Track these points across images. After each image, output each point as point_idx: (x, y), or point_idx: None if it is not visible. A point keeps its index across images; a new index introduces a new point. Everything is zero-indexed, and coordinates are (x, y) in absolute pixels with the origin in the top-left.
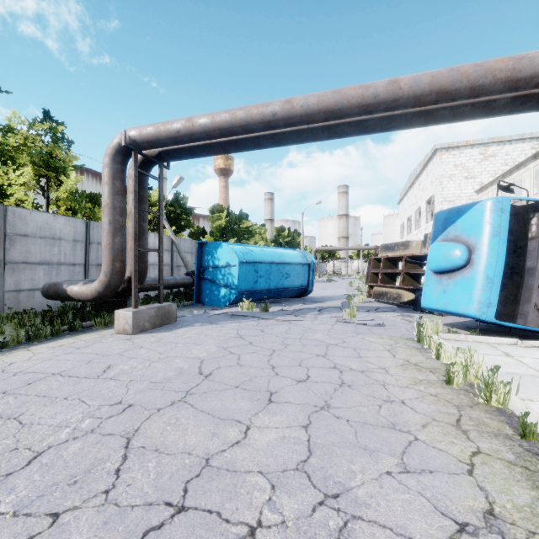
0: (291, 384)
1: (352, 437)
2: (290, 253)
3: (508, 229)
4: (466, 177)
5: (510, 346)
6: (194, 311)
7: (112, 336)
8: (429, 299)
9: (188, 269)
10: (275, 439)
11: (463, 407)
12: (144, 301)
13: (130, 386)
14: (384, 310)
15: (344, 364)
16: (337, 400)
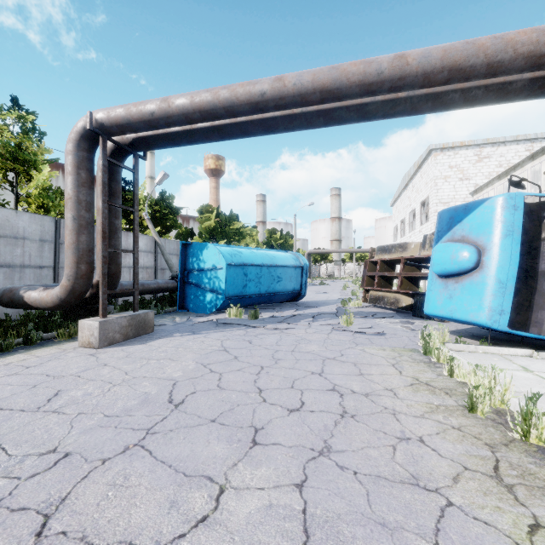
0: (282, 415)
1: (363, 503)
2: (281, 256)
3: (521, 228)
4: (461, 178)
5: (525, 358)
6: (177, 318)
7: (74, 350)
8: (433, 305)
9: (173, 273)
10: (258, 510)
11: (497, 446)
12: (122, 307)
13: (75, 423)
14: (382, 316)
15: (344, 384)
16: (339, 439)
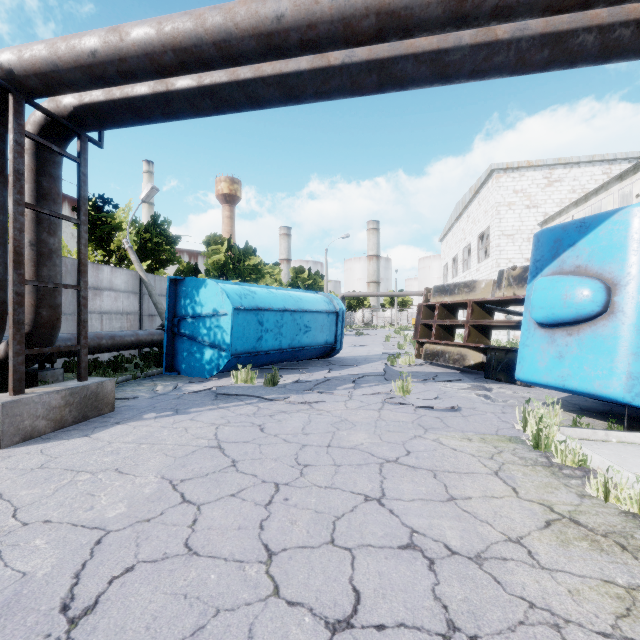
0: None
1: None
2: (310, 298)
3: None
4: (527, 206)
5: None
6: (158, 386)
7: None
8: (531, 367)
9: (163, 320)
10: None
11: None
12: None
13: None
14: (445, 378)
15: (428, 529)
16: None
